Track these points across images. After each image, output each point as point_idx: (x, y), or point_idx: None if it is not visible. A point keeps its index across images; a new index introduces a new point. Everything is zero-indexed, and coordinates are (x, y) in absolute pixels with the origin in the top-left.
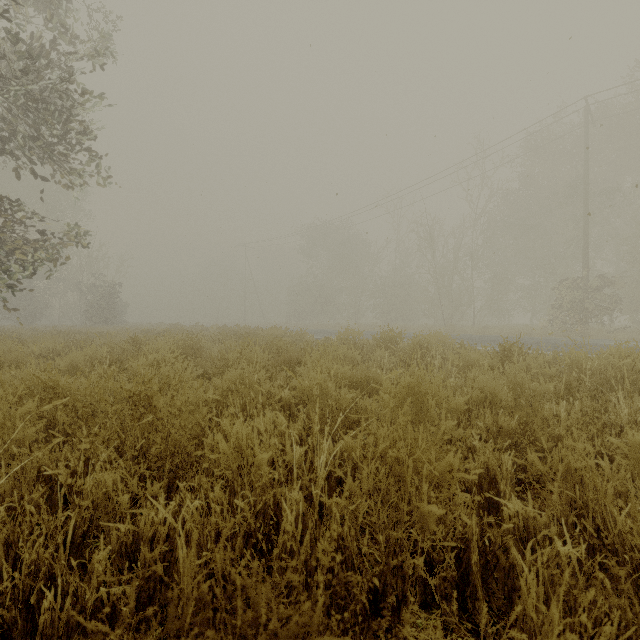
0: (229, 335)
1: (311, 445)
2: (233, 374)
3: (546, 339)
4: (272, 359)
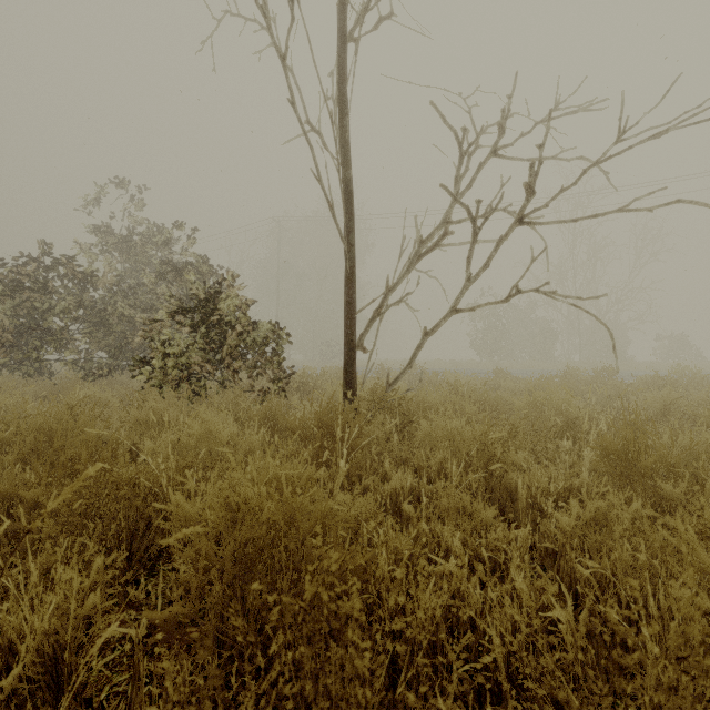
0: None
1: None
2: None
3: None
4: None
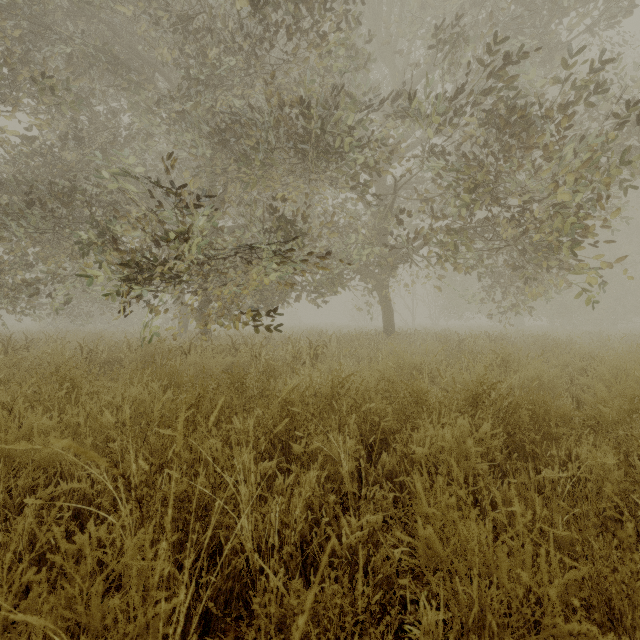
0: None
1: None
2: None
3: None
4: None
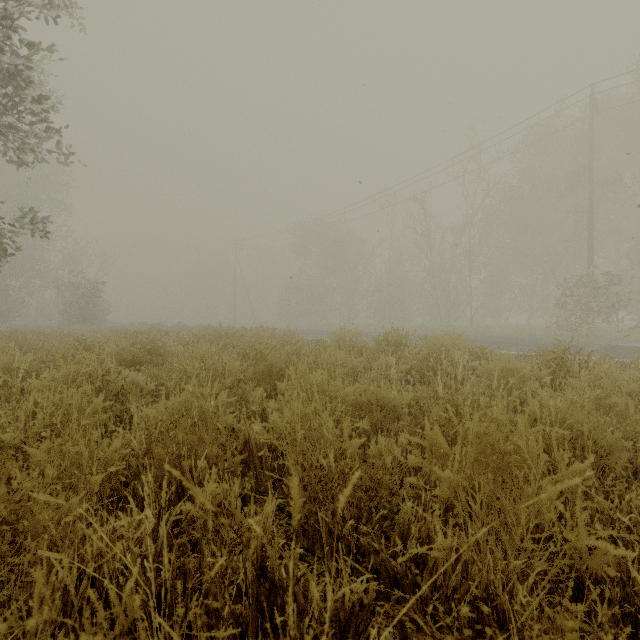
0: (206, 336)
1: (280, 633)
2: (176, 399)
3: (561, 340)
4: (250, 368)
